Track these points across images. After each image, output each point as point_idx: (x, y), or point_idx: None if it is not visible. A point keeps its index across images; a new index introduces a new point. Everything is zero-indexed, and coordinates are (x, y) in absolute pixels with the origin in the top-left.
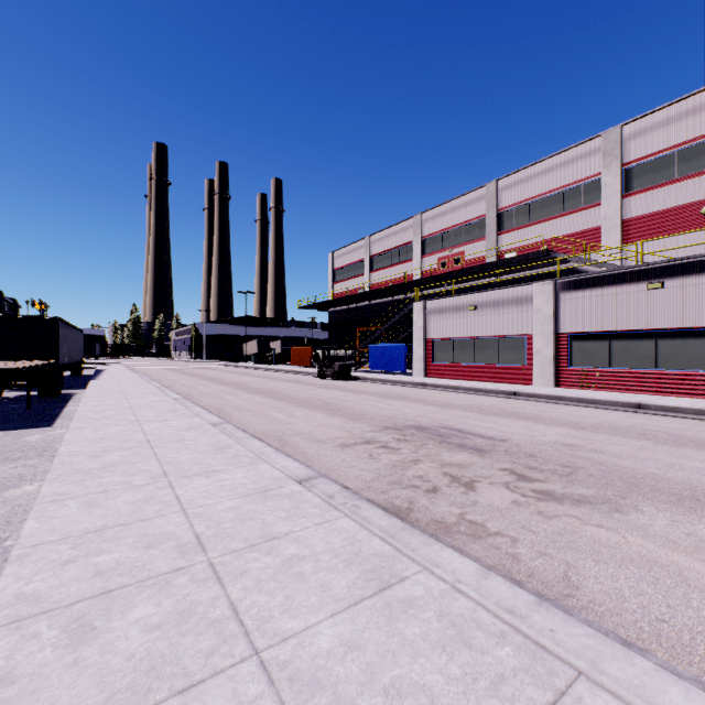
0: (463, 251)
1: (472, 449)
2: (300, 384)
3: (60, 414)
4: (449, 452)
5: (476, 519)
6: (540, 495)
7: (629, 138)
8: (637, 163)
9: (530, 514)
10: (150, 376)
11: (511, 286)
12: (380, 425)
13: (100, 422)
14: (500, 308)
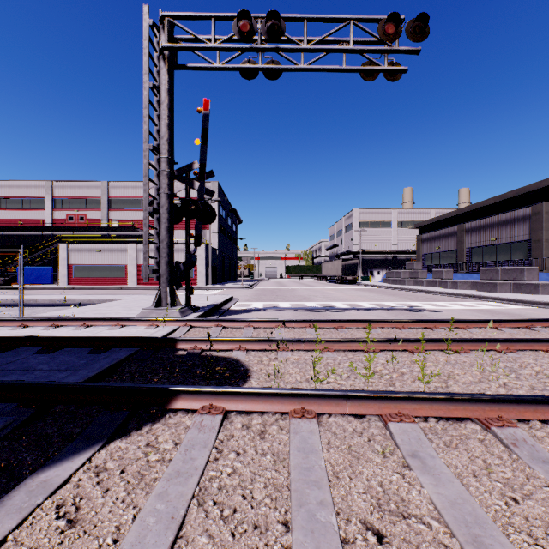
0: (86, 214)
1: None
2: None
3: None
4: None
5: None
6: None
7: None
8: None
9: None
10: None
11: (119, 244)
12: None
13: None
14: (114, 253)
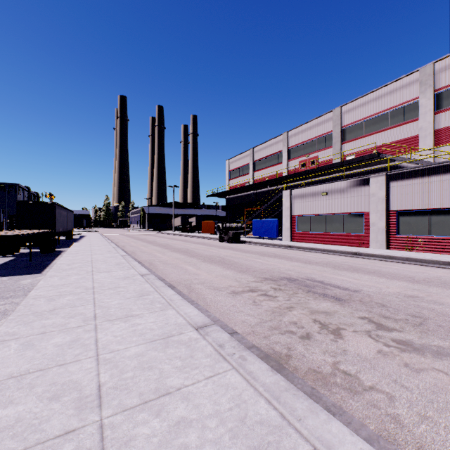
0: (316, 156)
1: (333, 299)
2: (206, 246)
3: (49, 265)
4: (315, 300)
5: (349, 370)
6: (401, 345)
7: (440, 71)
8: (446, 89)
9: (398, 367)
10: (112, 239)
11: (353, 178)
12: (261, 277)
13: (67, 272)
14: (345, 194)
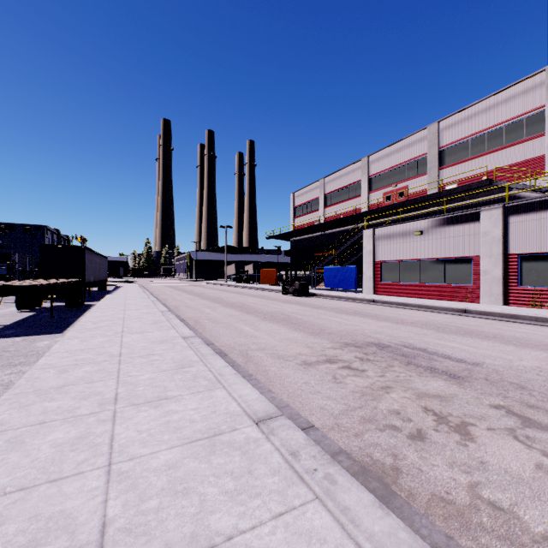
0: (406, 186)
1: (445, 375)
2: (266, 300)
3: (74, 322)
4: (421, 377)
5: (498, 499)
6: None
7: None
8: None
9: None
10: (153, 291)
11: (457, 212)
12: (340, 341)
13: (91, 332)
14: (446, 233)
